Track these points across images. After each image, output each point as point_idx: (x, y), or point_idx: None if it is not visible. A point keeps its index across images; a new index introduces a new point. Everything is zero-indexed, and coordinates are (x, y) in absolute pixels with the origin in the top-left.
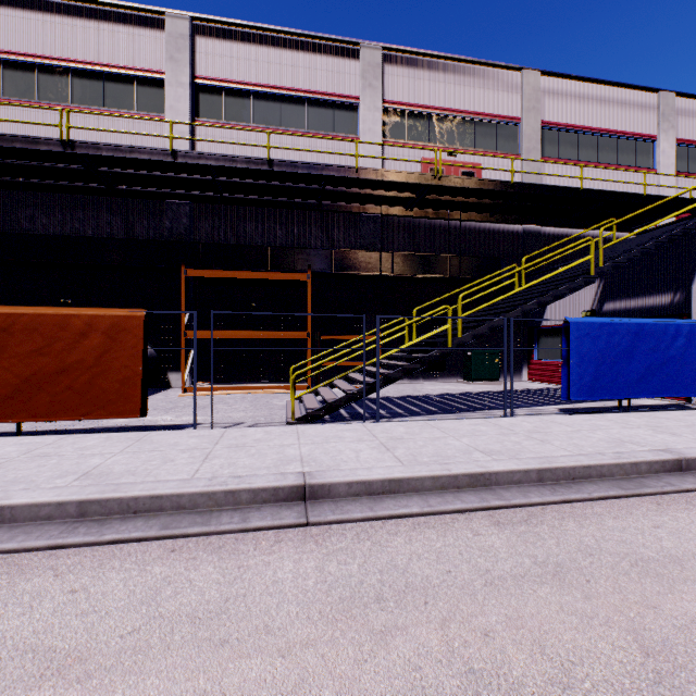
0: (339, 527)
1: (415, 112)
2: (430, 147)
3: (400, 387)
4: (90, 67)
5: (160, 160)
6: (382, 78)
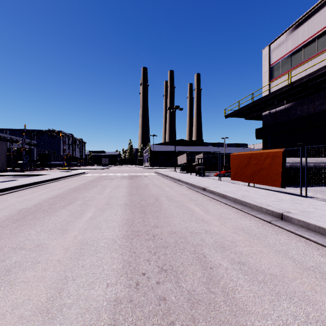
0: (277, 227)
1: None
2: None
3: None
4: (310, 39)
5: None
6: None
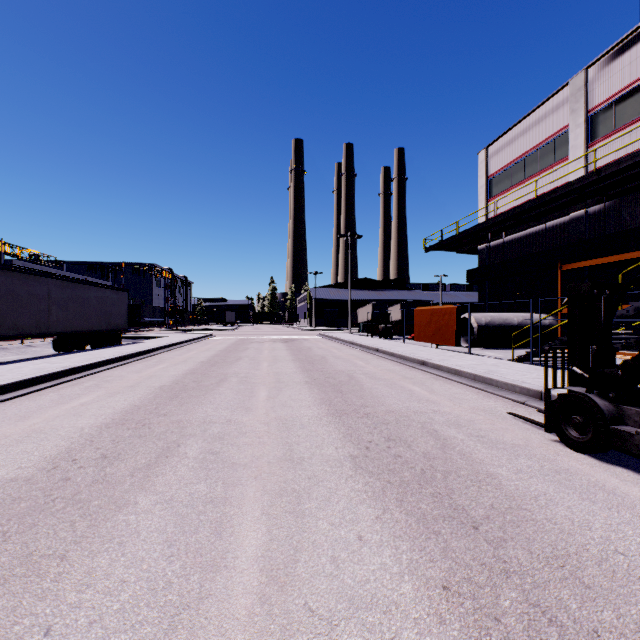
0: (415, 369)
1: None
2: None
3: None
4: (531, 152)
5: (531, 206)
6: None
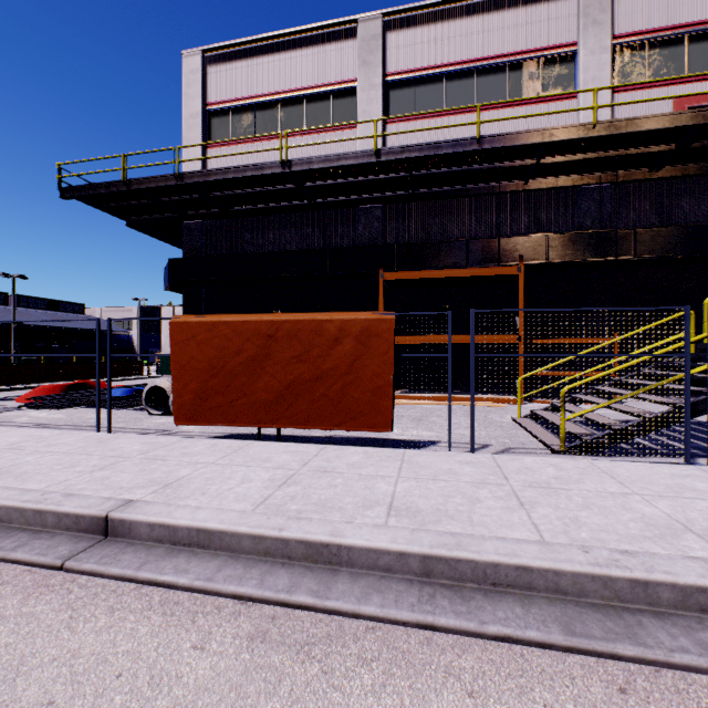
0: None
1: (662, 38)
2: (686, 79)
3: (649, 407)
4: (294, 94)
5: (364, 162)
6: (610, 9)
